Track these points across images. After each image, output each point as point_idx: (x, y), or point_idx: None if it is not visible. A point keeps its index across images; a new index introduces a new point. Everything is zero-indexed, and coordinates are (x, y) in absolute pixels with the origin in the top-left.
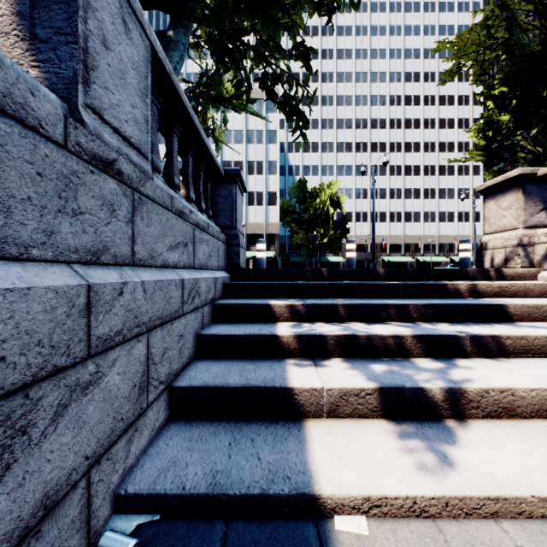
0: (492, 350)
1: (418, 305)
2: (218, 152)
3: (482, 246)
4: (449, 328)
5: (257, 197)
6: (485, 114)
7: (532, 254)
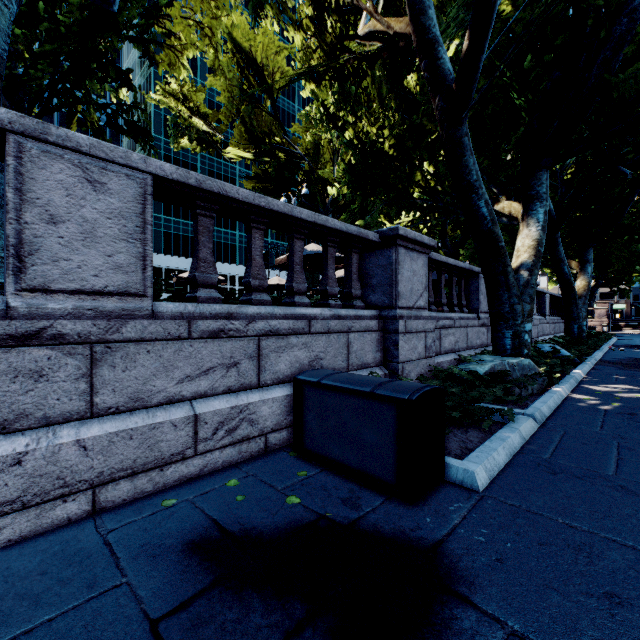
0: None
1: None
2: None
3: None
4: None
5: None
6: None
7: None
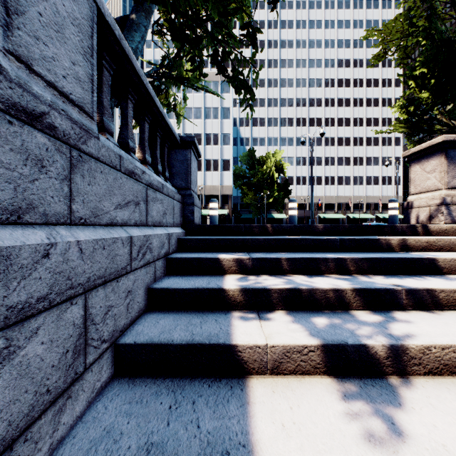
0: (427, 303)
1: (355, 259)
2: (179, 125)
3: (408, 205)
4: (385, 281)
5: (214, 163)
6: (407, 92)
7: (454, 212)
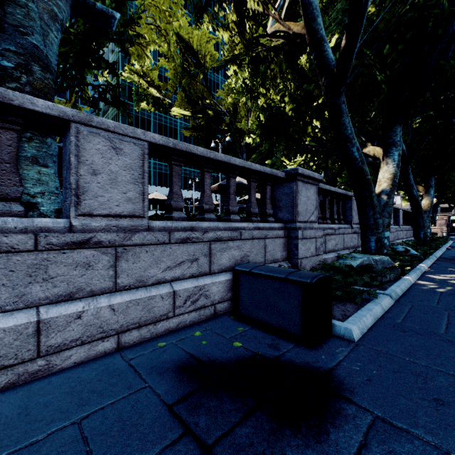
0: None
1: None
2: None
3: None
4: None
5: None
6: None
7: None
